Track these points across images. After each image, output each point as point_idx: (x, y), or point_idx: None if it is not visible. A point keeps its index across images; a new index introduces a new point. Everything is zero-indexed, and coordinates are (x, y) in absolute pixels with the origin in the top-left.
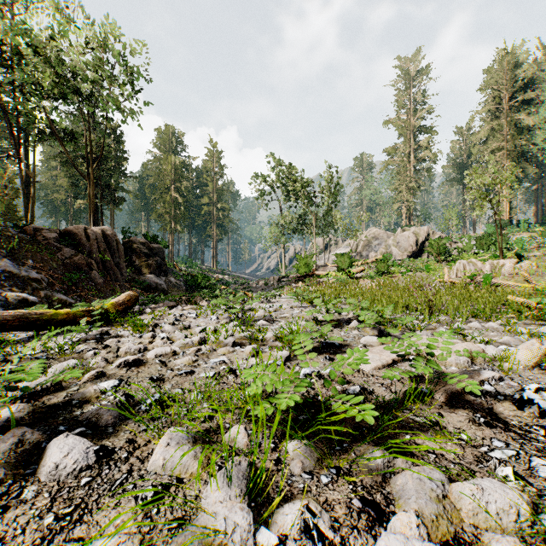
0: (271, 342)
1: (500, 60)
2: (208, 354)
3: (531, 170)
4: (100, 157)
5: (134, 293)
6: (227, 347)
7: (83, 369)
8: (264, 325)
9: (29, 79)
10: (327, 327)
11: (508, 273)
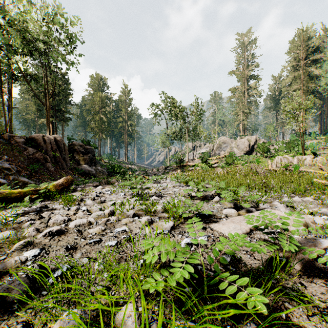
0: (160, 213)
1: (299, 35)
2: (114, 223)
3: (318, 101)
4: (53, 91)
5: (70, 177)
6: (128, 218)
7: (16, 239)
8: (156, 199)
9: (9, 43)
10: (200, 203)
11: (308, 164)
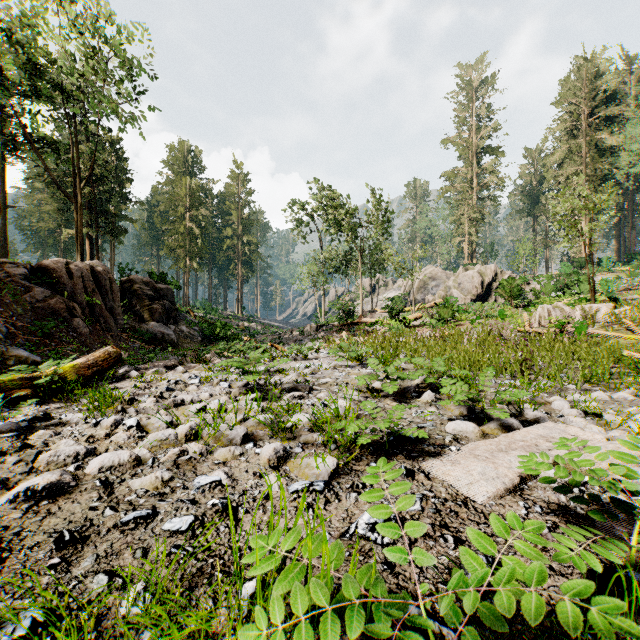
0: (306, 432)
1: (578, 69)
2: (197, 461)
3: (615, 198)
4: (89, 173)
5: (115, 348)
6: (231, 447)
7: None
8: (297, 398)
9: None
10: (396, 409)
11: (604, 320)
